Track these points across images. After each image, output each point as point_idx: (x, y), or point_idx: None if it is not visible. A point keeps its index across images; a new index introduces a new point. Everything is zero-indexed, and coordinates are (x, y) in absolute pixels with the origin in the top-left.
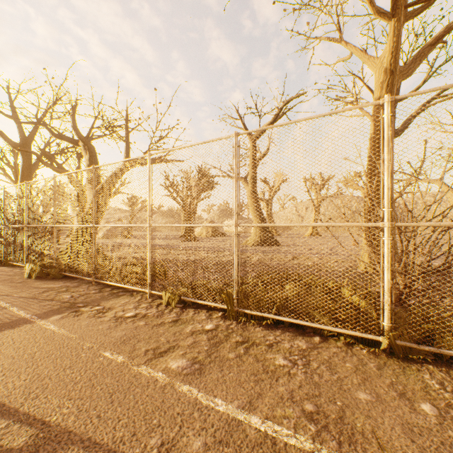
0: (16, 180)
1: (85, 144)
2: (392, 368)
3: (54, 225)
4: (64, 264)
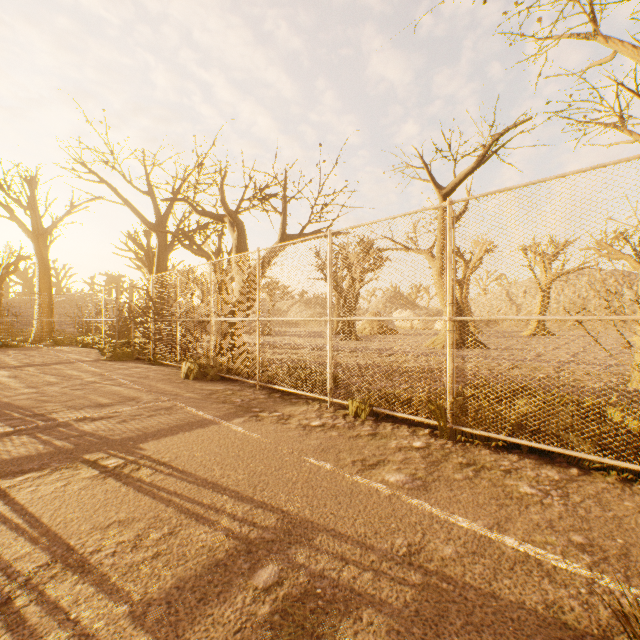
0: (149, 265)
1: (233, 221)
2: None
3: (210, 318)
4: (219, 364)
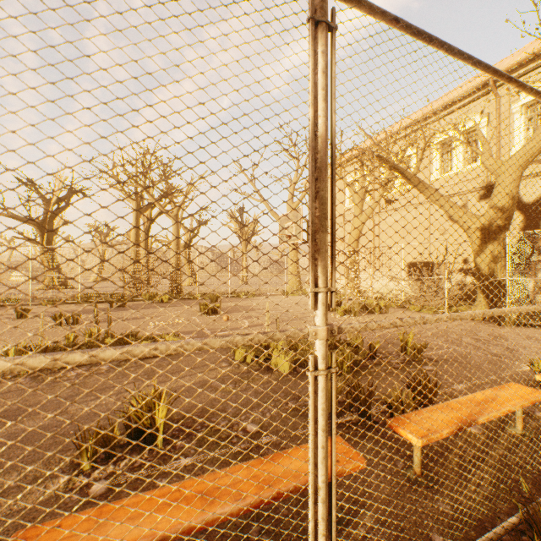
0: None
1: None
2: None
3: None
4: None
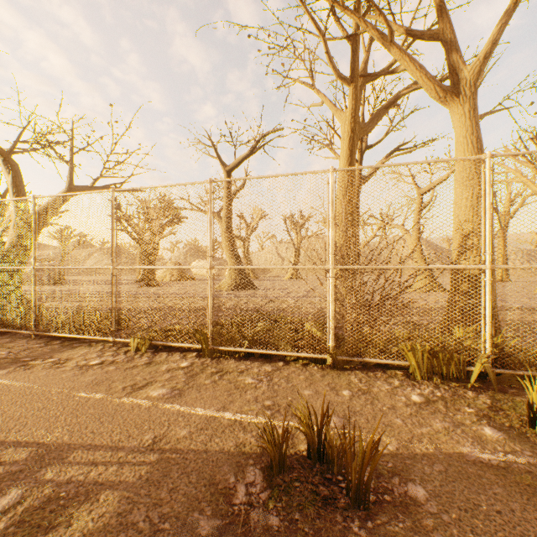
0: None
1: (6, 161)
2: (332, 375)
3: None
4: None
